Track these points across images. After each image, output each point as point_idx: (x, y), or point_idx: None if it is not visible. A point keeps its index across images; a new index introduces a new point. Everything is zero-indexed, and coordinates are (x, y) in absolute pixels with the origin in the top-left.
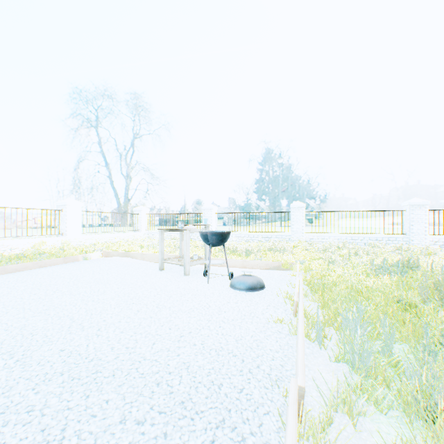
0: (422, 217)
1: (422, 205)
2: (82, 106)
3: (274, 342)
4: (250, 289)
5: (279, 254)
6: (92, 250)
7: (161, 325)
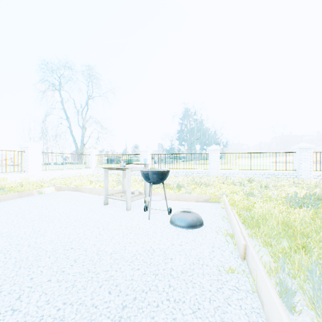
0: (308, 157)
1: (308, 148)
2: (47, 73)
3: (238, 309)
4: (190, 227)
5: (203, 188)
6: (47, 185)
7: (99, 286)
